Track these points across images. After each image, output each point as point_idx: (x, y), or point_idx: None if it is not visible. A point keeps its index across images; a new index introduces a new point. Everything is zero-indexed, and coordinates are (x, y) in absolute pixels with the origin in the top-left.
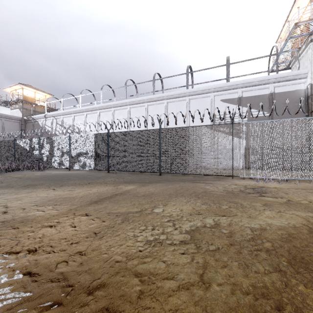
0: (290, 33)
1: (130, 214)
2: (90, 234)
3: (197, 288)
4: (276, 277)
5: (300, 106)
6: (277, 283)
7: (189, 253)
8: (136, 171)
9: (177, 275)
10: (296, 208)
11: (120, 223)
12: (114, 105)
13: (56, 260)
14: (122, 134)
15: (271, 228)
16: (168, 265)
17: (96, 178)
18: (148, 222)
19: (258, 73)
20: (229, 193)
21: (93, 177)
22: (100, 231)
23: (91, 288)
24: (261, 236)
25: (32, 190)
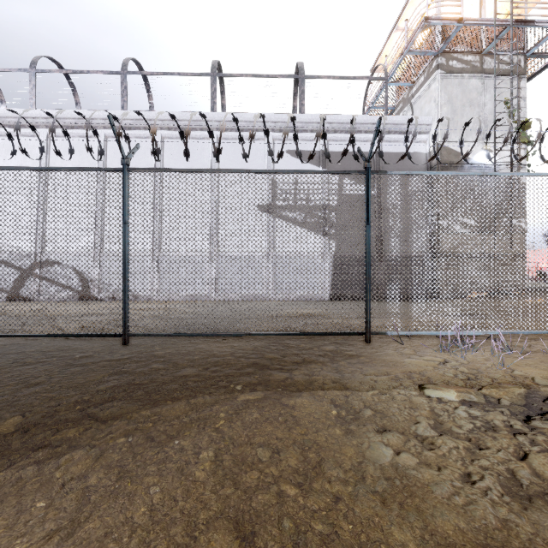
0: (411, 40)
1: None
2: None
3: None
4: None
5: (538, 137)
6: None
7: None
8: (16, 335)
9: None
10: None
11: None
12: None
13: None
14: None
15: None
16: None
17: None
18: None
19: None
20: None
21: None
22: None
23: None
24: None
25: None
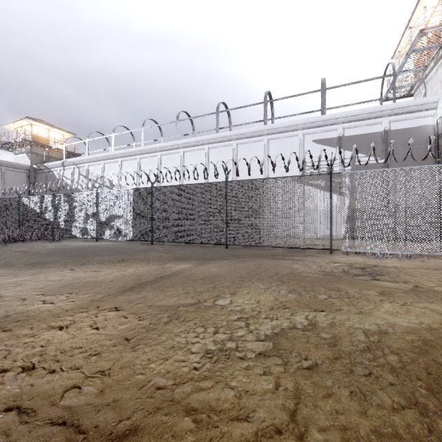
0: (412, 44)
1: (182, 309)
2: (119, 340)
3: (287, 436)
4: (412, 415)
5: (430, 148)
6: (415, 428)
7: (272, 373)
8: (191, 243)
9: (254, 412)
10: (428, 298)
11: (165, 322)
12: (160, 148)
13: (64, 385)
14: (173, 189)
15: (395, 331)
16: (239, 394)
17: (133, 253)
18: (208, 320)
19: (367, 102)
20: (328, 276)
21: (130, 251)
22: (136, 335)
23: (115, 436)
24: (381, 344)
25: (40, 270)
